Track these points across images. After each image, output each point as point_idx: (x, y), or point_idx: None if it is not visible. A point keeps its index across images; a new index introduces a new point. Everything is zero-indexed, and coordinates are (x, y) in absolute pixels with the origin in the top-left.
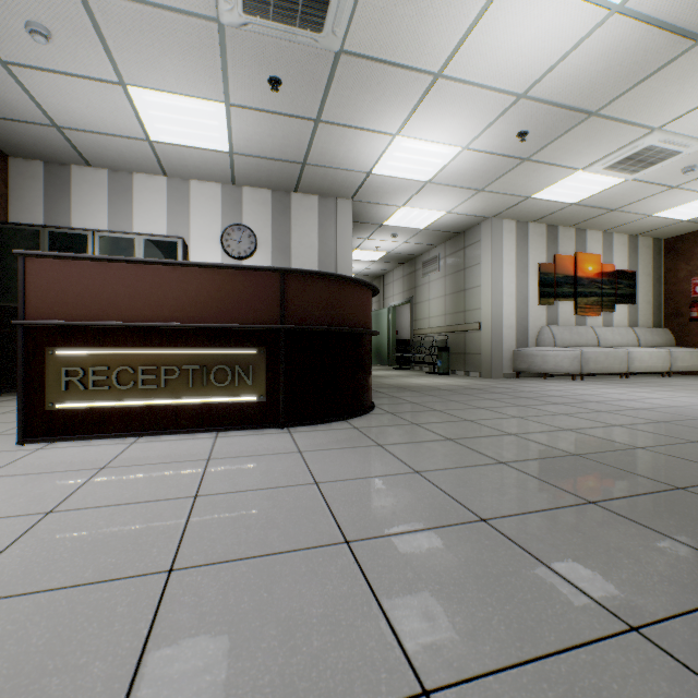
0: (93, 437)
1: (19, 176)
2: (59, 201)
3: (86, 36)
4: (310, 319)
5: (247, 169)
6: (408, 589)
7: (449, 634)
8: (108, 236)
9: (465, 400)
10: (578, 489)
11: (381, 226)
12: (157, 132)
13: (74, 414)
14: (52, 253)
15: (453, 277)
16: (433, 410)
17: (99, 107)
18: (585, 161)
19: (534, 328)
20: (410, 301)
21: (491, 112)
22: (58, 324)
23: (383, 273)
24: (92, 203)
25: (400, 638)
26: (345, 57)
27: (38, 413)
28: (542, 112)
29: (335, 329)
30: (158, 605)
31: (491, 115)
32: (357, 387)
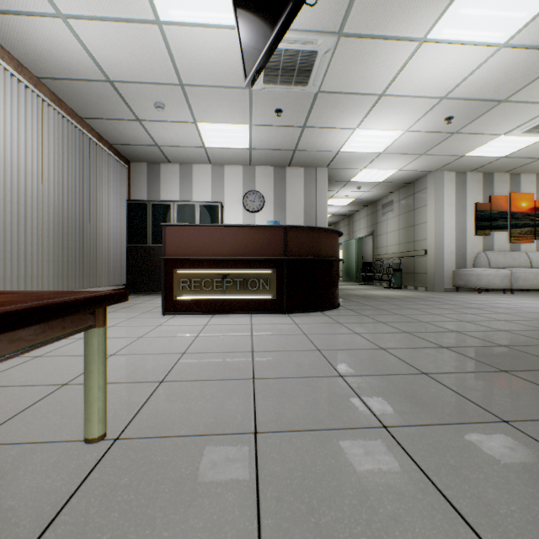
0: (193, 314)
1: (135, 172)
2: (154, 184)
3: (181, 104)
4: (300, 253)
5: (259, 156)
6: (341, 361)
7: (353, 369)
8: (181, 204)
9: (403, 304)
10: (442, 343)
11: (348, 182)
12: (209, 143)
13: (185, 302)
14: (177, 224)
15: (405, 216)
16: (378, 309)
17: (181, 134)
18: (504, 129)
19: (472, 254)
20: (372, 234)
21: (422, 109)
22: (179, 258)
23: (352, 213)
24: (171, 184)
25: (335, 368)
26: (321, 94)
27: (170, 301)
28: (461, 105)
29: (314, 259)
30: (253, 357)
31: (422, 110)
32: (328, 293)
